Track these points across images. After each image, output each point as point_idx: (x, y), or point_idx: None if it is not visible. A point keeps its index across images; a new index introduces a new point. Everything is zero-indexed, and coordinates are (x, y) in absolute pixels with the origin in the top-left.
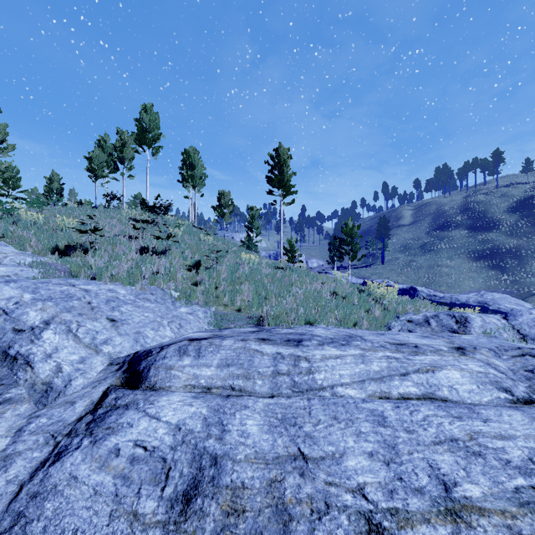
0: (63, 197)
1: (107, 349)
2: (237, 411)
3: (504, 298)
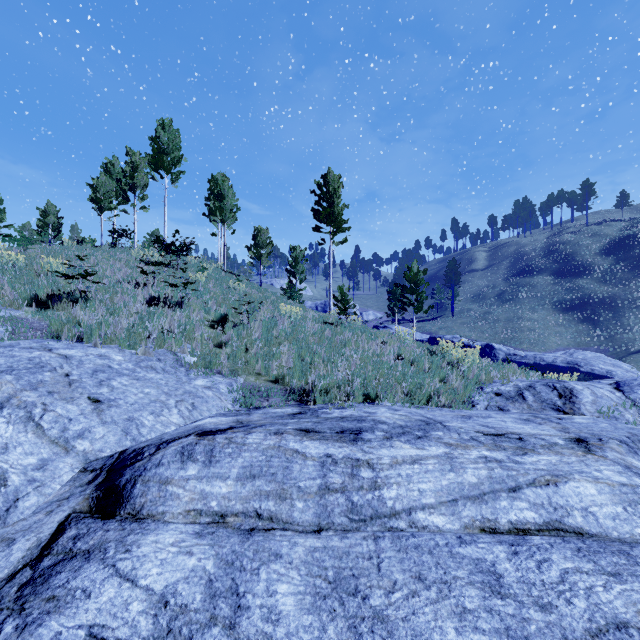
0: (62, 234)
1: (82, 446)
2: (263, 565)
3: (598, 357)
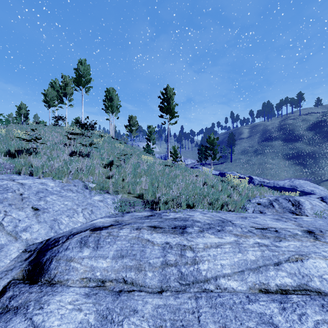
0: (29, 119)
1: (25, 236)
2: (125, 318)
3: (306, 183)
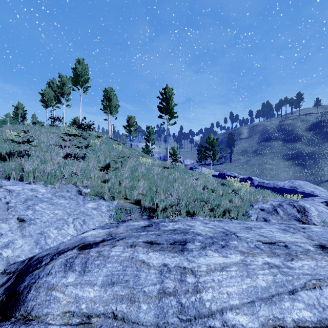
0: (26, 119)
1: (6, 253)
2: None
3: (306, 184)
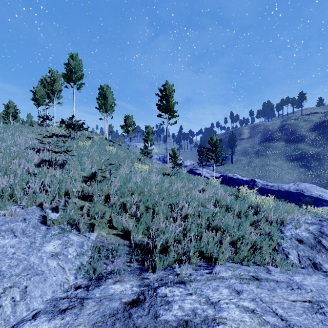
0: (20, 119)
1: None
2: None
3: (312, 186)
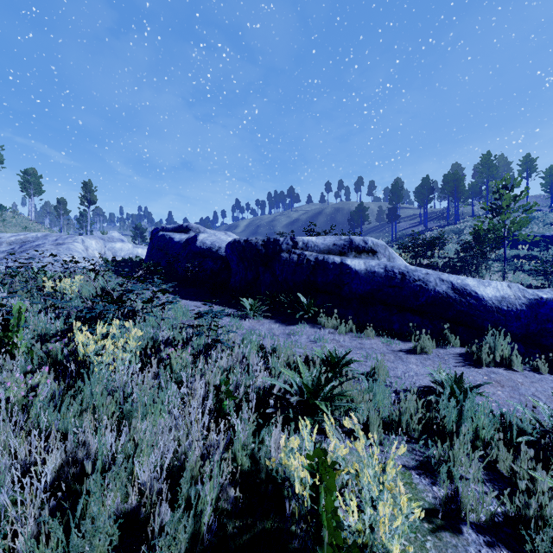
0: None
1: None
2: None
3: None
